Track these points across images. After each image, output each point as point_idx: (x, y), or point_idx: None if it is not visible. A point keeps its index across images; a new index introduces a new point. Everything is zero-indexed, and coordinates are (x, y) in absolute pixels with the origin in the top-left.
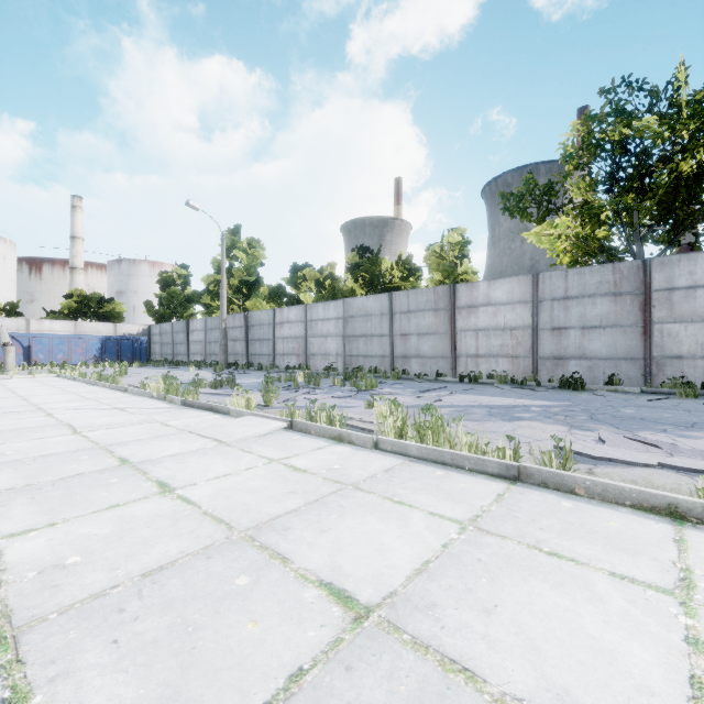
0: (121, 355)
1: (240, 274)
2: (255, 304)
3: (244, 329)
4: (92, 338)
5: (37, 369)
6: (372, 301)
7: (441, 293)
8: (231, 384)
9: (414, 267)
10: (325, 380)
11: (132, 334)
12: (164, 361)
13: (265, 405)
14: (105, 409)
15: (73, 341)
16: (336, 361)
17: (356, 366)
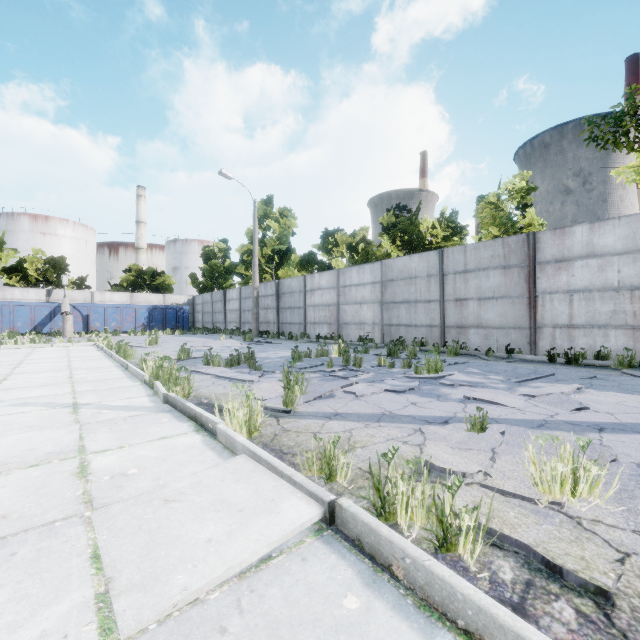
0: (166, 323)
1: (272, 243)
2: (287, 272)
3: (275, 297)
4: (141, 307)
5: (92, 336)
6: (416, 261)
7: (514, 244)
8: (249, 362)
9: (459, 225)
10: (364, 355)
11: (179, 304)
12: (203, 329)
13: (284, 410)
14: (54, 407)
15: (124, 310)
16: (372, 331)
17: (397, 337)
